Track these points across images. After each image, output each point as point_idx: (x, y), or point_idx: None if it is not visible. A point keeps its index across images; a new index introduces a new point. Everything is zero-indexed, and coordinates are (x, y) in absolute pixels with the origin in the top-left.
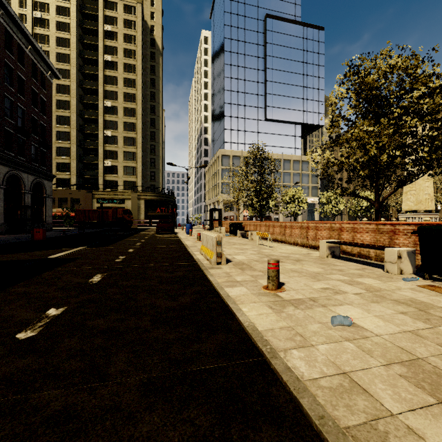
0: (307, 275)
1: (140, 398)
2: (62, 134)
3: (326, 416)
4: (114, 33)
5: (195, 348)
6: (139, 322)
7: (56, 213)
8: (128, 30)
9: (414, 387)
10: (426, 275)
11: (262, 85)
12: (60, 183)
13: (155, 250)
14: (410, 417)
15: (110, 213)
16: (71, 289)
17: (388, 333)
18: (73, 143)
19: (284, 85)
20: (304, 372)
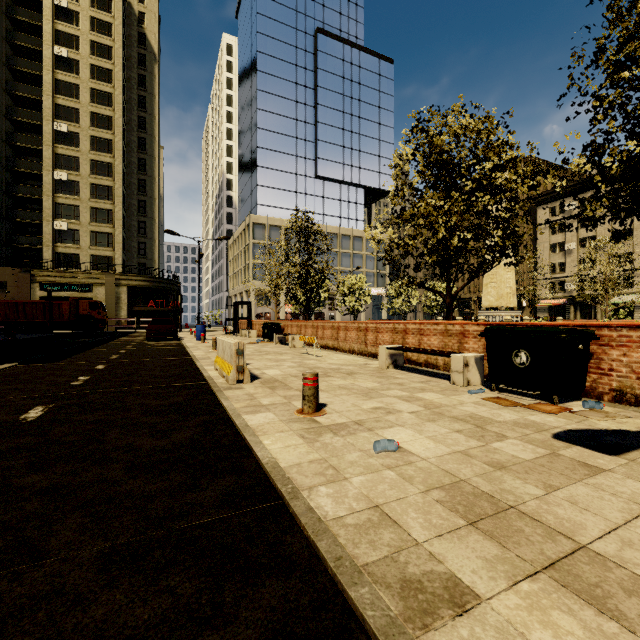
0: (358, 393)
1: (96, 575)
2: None
3: (344, 556)
4: (73, 12)
5: (189, 499)
6: (104, 473)
7: None
8: (98, 11)
9: (448, 512)
10: (493, 385)
11: (311, 128)
12: None
13: (143, 365)
14: (435, 543)
15: (66, 308)
16: None
17: (436, 456)
18: None
19: (342, 132)
20: (329, 511)
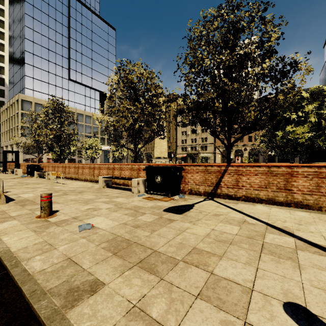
0: (81, 202)
1: None
2: None
3: (38, 289)
4: None
5: None
6: None
7: None
8: None
9: (106, 251)
10: (148, 192)
11: (66, 50)
12: None
13: None
14: (94, 267)
15: None
16: None
17: (111, 227)
18: None
19: (86, 58)
20: (37, 268)
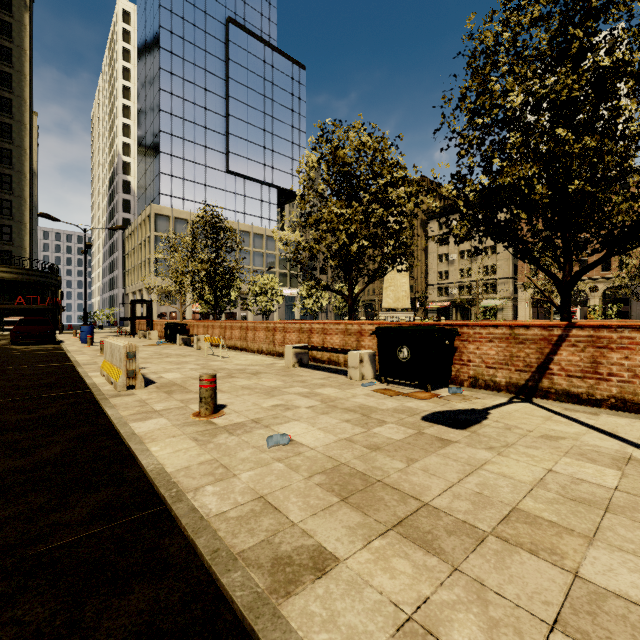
0: (261, 392)
1: None
2: None
3: (222, 548)
4: None
5: (52, 520)
6: None
7: None
8: None
9: (325, 492)
10: (383, 378)
11: (222, 120)
12: None
13: (3, 375)
14: (309, 521)
15: None
16: None
17: (324, 445)
18: None
19: (255, 129)
20: (212, 508)
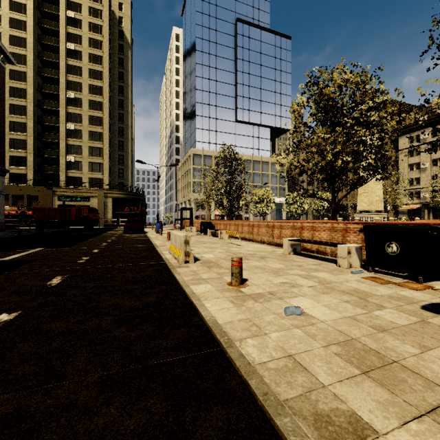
0: (269, 271)
1: (98, 394)
2: (17, 125)
3: (269, 392)
4: (78, 20)
5: (157, 343)
6: (100, 323)
7: (10, 211)
8: (93, 18)
9: (345, 363)
10: (370, 268)
11: (233, 87)
12: (14, 178)
13: (122, 250)
14: (338, 386)
15: (74, 212)
16: (26, 293)
17: (331, 320)
18: (30, 135)
19: (254, 89)
20: (255, 357)
